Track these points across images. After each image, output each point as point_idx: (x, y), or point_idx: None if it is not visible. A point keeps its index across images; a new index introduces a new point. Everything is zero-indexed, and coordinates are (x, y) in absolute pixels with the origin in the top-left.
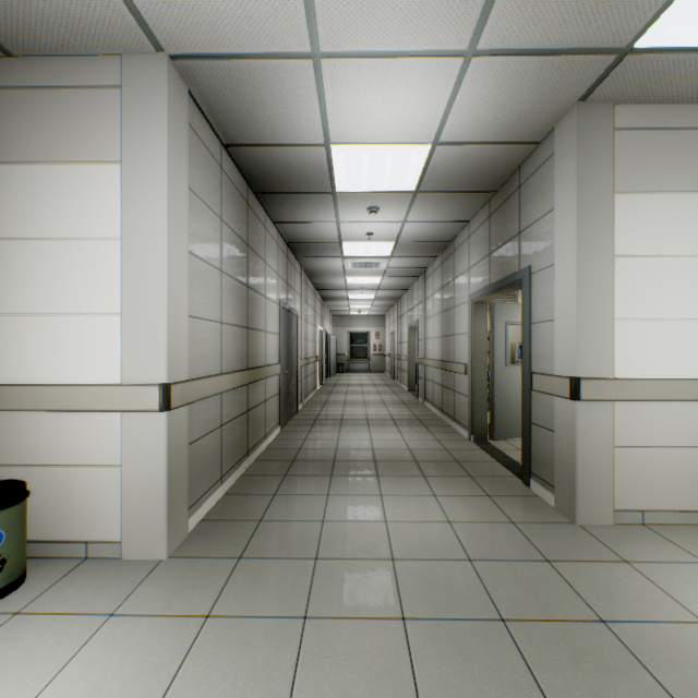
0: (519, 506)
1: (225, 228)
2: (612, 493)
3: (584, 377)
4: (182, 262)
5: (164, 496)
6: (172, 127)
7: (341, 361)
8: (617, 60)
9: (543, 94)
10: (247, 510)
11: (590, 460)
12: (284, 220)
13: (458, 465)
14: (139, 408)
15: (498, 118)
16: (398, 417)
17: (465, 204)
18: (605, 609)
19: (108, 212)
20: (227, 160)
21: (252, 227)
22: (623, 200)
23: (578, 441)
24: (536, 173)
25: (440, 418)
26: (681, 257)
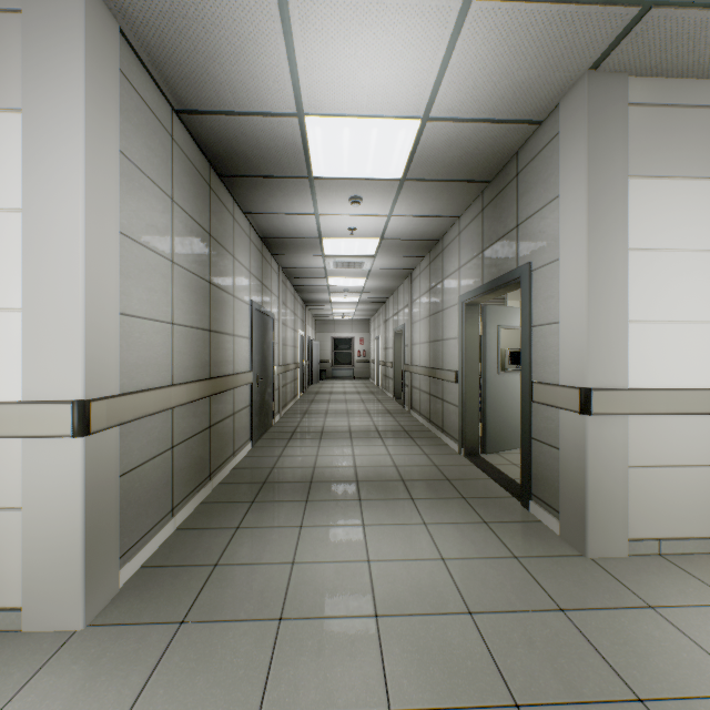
0: (521, 535)
1: (178, 211)
2: (626, 520)
3: (595, 388)
4: (110, 244)
5: (79, 547)
6: (94, 68)
7: (325, 368)
8: (639, 15)
9: (551, 57)
10: (200, 551)
11: (602, 483)
12: (255, 211)
13: (449, 484)
14: (44, 433)
15: (498, 88)
16: (383, 428)
17: (456, 196)
18: (640, 680)
19: (4, 175)
20: (181, 131)
21: (216, 215)
22: (638, 185)
23: (589, 461)
24: (537, 158)
25: (427, 428)
26: (700, 252)
